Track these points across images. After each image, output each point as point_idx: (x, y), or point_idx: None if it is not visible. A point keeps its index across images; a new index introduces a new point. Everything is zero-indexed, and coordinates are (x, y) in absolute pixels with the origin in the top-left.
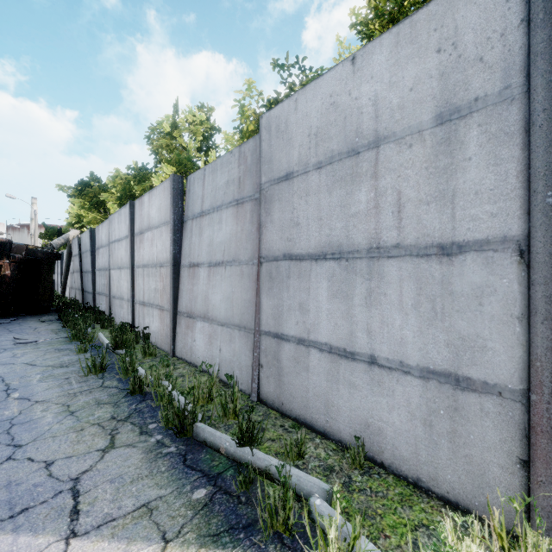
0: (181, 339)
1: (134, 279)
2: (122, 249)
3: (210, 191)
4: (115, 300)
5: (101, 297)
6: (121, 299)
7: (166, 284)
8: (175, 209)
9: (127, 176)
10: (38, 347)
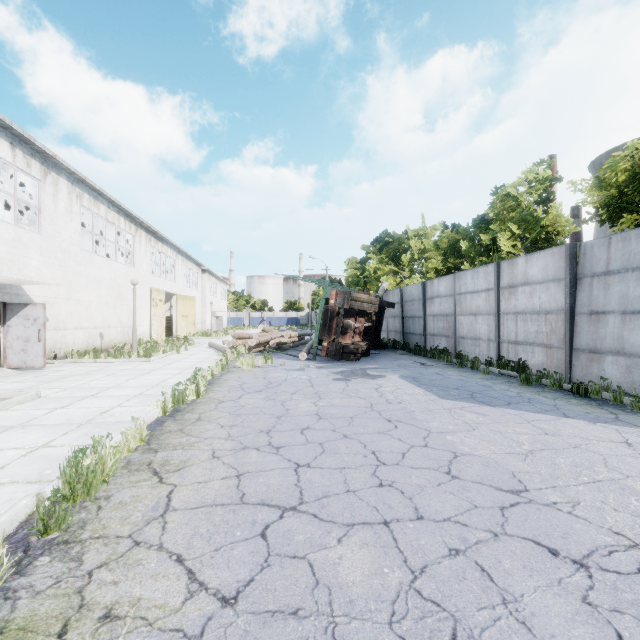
0: (581, 370)
1: (499, 324)
2: (478, 300)
3: (620, 256)
4: (464, 340)
5: (437, 337)
6: (475, 339)
7: (555, 327)
8: (571, 269)
9: (453, 235)
10: (442, 368)
